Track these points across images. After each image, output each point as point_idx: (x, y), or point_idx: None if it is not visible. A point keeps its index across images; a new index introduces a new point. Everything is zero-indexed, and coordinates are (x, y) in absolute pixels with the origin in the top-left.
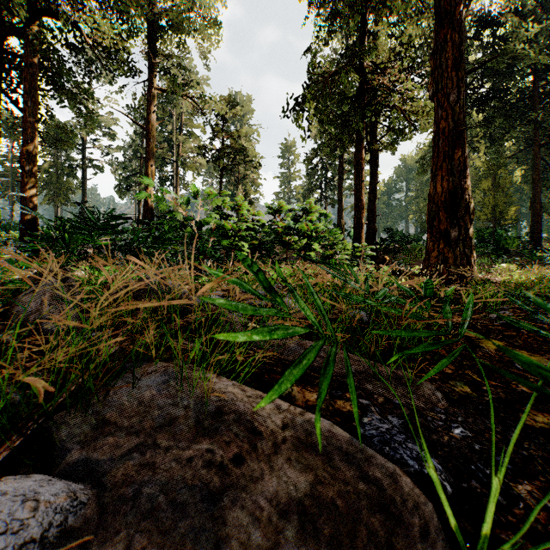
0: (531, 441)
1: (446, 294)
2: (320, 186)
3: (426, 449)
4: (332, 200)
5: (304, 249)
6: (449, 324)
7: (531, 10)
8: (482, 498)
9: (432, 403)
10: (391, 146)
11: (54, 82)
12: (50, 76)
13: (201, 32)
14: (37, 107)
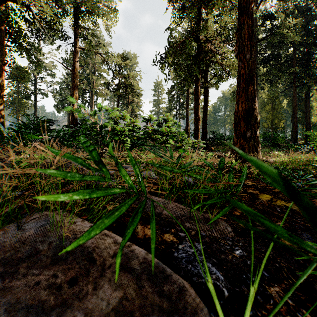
0: (282, 257)
1: (231, 166)
2: (176, 107)
3: (207, 268)
4: (182, 115)
5: (164, 143)
6: (231, 185)
7: (292, 11)
8: (247, 298)
9: (225, 234)
10: (215, 84)
11: (15, 41)
12: (12, 38)
13: (106, 15)
14: (4, 56)
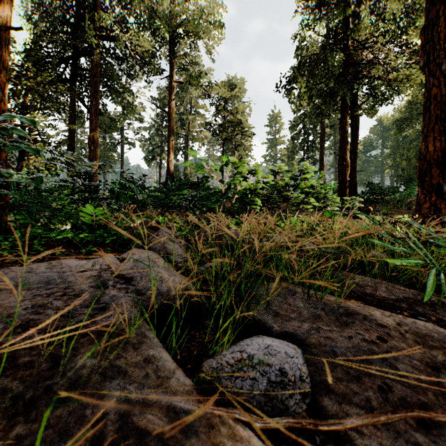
0: None
1: None
2: (303, 148)
3: None
4: (313, 160)
5: (303, 203)
6: None
7: None
8: None
9: None
10: (373, 111)
11: (108, 85)
12: (105, 82)
13: (208, 34)
14: (98, 105)
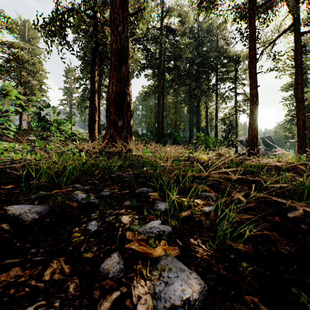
0: None
1: None
2: (88, 98)
3: None
4: None
5: None
6: None
7: (187, 32)
8: None
9: None
10: None
11: None
12: None
13: None
14: None
